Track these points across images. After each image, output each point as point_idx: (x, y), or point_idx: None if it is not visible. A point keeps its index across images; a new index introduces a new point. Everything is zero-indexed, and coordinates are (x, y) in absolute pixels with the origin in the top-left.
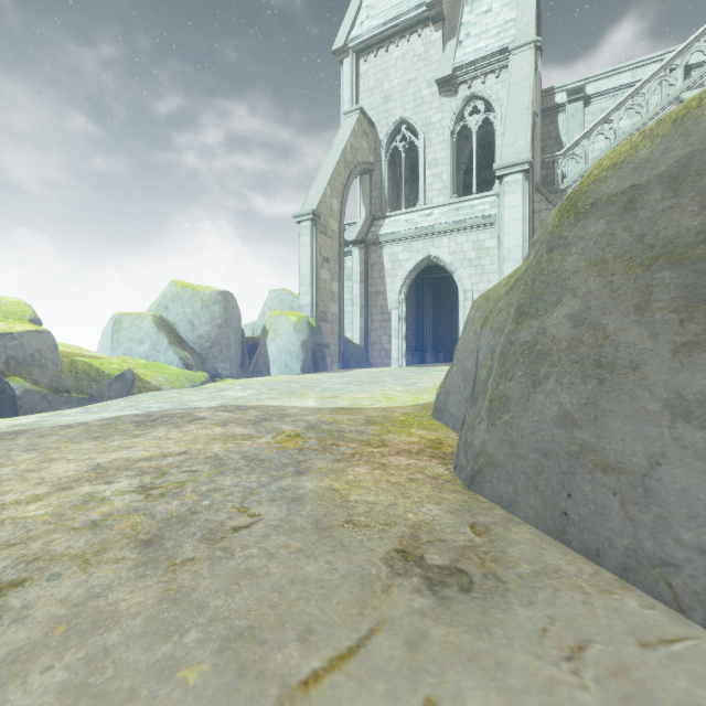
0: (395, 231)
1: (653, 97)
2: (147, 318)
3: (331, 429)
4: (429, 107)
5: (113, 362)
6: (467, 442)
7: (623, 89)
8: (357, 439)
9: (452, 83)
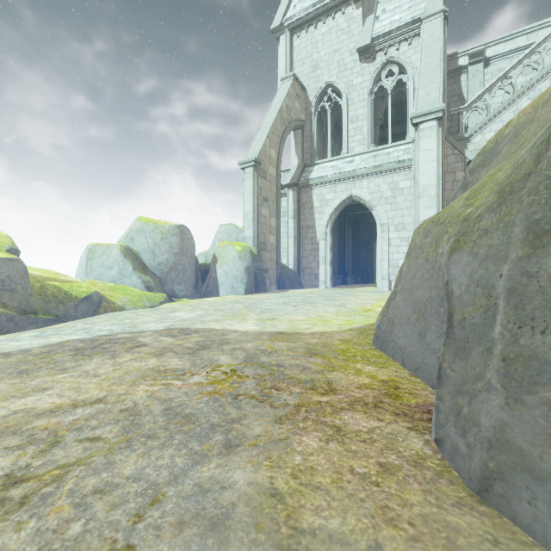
0: (323, 175)
1: (546, 57)
2: (115, 248)
3: (270, 362)
4: (351, 72)
5: (81, 285)
6: (461, 414)
7: (519, 51)
8: (300, 379)
9: (371, 51)
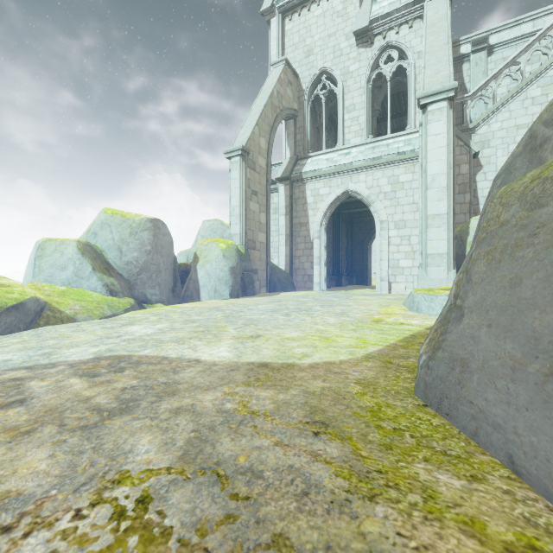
0: (317, 168)
1: None
2: (71, 243)
3: (235, 462)
4: (347, 58)
5: (13, 290)
6: None
7: (524, 39)
8: (298, 551)
9: (368, 35)
